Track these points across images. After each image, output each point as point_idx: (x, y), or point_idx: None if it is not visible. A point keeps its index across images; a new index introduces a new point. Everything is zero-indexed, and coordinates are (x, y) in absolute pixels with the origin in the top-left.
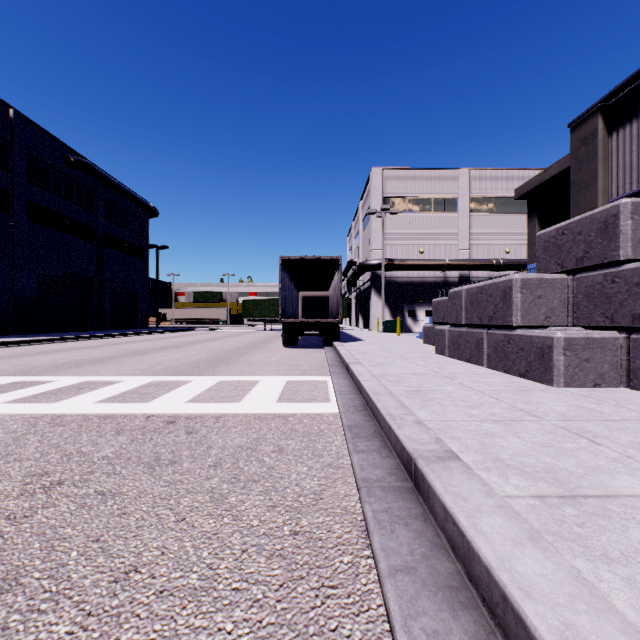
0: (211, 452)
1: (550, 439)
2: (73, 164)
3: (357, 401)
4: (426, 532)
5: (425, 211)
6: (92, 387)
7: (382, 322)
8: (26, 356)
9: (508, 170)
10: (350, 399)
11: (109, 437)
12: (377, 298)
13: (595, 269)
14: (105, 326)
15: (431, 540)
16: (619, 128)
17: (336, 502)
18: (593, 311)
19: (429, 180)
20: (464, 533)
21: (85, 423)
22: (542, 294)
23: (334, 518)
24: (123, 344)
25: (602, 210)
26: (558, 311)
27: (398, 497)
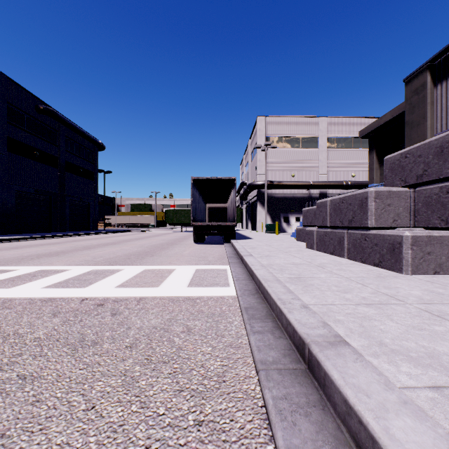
0: (129, 333)
1: (419, 322)
2: (42, 111)
3: (251, 286)
4: (327, 424)
5: (295, 147)
6: (44, 275)
7: (265, 225)
8: (1, 250)
9: (354, 118)
10: (245, 284)
11: (45, 319)
12: (261, 208)
13: (432, 183)
14: (65, 228)
15: (334, 435)
16: (443, 81)
17: (237, 385)
18: (431, 215)
19: (298, 125)
20: (376, 439)
21: (29, 306)
22: (391, 203)
23: (236, 404)
24: (77, 241)
25: (438, 138)
26: (403, 216)
27: (294, 381)
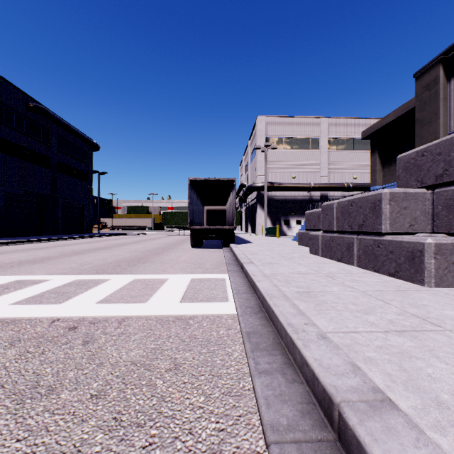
0: (100, 372)
1: None
2: (32, 109)
3: (253, 301)
4: None
5: (296, 148)
6: (18, 287)
7: (265, 228)
8: None
9: (355, 119)
10: (246, 299)
11: None
12: (261, 211)
13: None
14: (58, 231)
15: None
16: None
17: None
18: (453, 220)
19: (299, 125)
20: None
21: None
22: (407, 205)
23: None
24: (67, 246)
25: None
26: (420, 220)
27: None
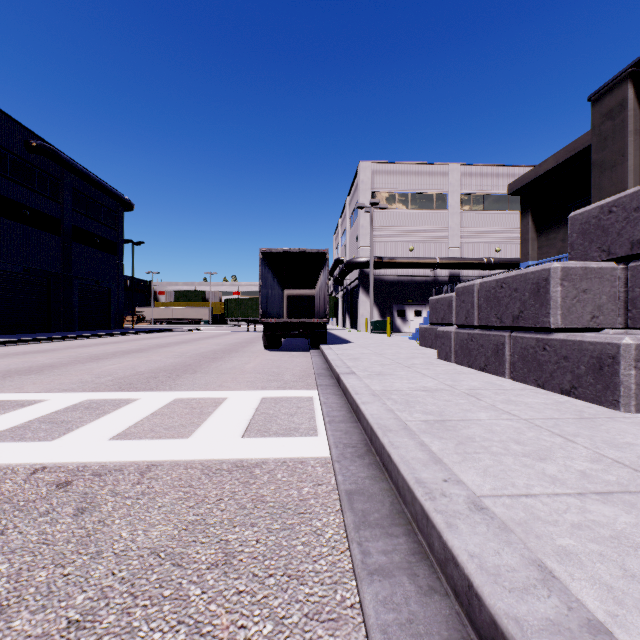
0: (93, 572)
1: None
2: (34, 149)
3: (355, 435)
4: None
5: (415, 207)
6: None
7: (371, 322)
8: None
9: (498, 167)
10: (345, 431)
11: None
12: (365, 297)
13: None
14: (73, 327)
15: None
16: None
17: None
18: None
19: (419, 175)
20: None
21: None
22: (587, 287)
23: None
24: (83, 347)
25: None
26: (607, 309)
27: None
